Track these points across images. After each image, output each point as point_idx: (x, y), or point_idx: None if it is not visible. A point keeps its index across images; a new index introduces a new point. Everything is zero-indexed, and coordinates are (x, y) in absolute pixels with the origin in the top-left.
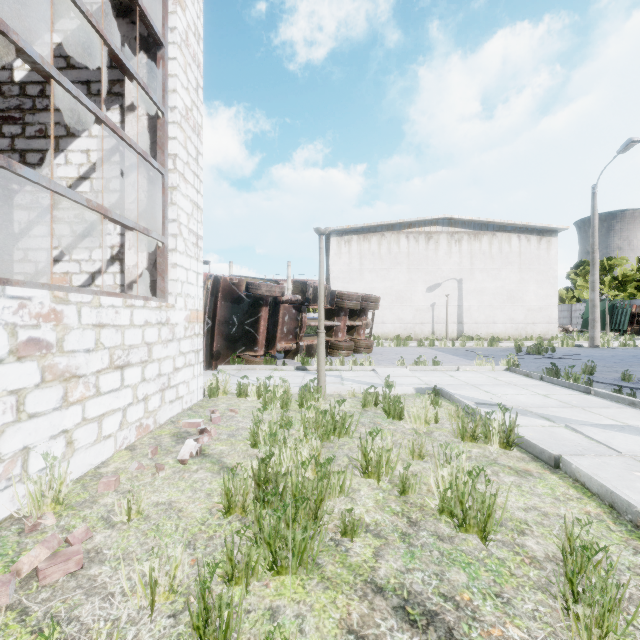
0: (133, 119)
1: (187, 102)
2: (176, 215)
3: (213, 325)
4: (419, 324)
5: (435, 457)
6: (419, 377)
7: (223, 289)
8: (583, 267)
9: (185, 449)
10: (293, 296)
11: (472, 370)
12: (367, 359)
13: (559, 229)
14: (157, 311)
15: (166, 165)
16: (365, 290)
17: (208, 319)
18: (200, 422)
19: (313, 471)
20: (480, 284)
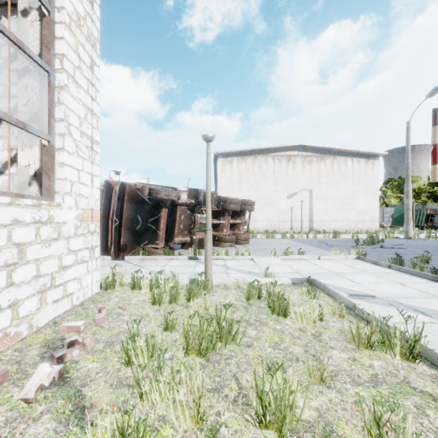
0: (25, 24)
1: (79, 9)
2: (63, 114)
3: (120, 223)
4: (282, 222)
5: (363, 414)
6: (290, 266)
7: (128, 193)
8: (391, 182)
9: (34, 380)
10: (188, 200)
11: (330, 259)
12: (247, 250)
13: (380, 154)
14: (34, 209)
15: (53, 64)
16: (243, 197)
17: (116, 218)
18: (79, 326)
19: (192, 418)
20: (325, 193)
